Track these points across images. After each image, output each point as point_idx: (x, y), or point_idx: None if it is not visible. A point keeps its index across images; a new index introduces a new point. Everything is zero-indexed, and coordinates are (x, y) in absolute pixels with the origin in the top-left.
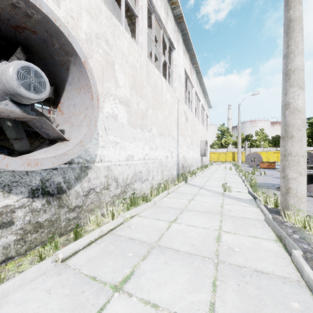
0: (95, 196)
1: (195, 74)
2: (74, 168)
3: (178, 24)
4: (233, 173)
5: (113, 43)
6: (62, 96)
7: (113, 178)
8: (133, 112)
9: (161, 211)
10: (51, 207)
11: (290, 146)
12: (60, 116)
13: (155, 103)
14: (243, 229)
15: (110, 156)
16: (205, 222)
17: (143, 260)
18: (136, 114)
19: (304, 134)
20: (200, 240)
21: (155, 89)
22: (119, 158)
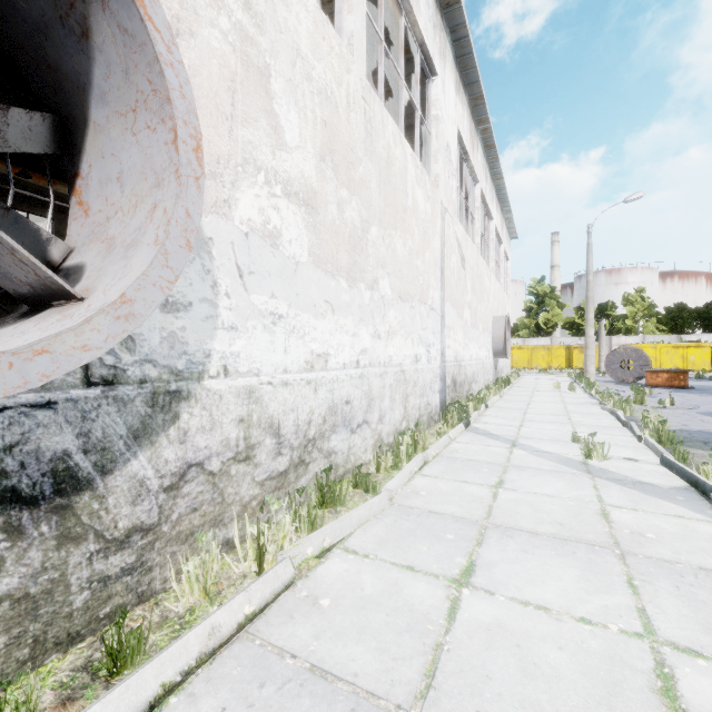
0: (206, 486)
1: (481, 149)
2: (124, 401)
3: (443, 11)
4: (582, 400)
5: (265, 9)
6: (84, 151)
7: (265, 426)
8: (328, 228)
9: (415, 528)
10: (27, 545)
11: None
12: (80, 220)
13: (388, 210)
14: None
15: (255, 356)
16: (578, 590)
17: None
18: (336, 234)
19: None
20: (595, 698)
21: (386, 171)
22: (284, 362)
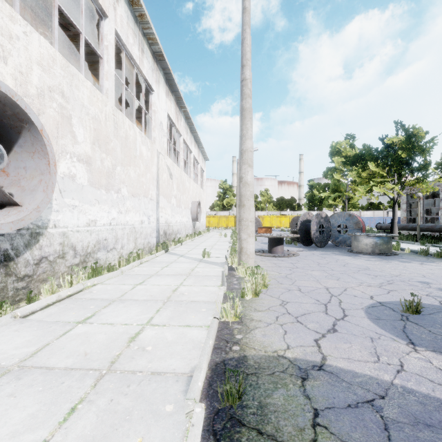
0: (48, 265)
1: (184, 119)
2: (23, 235)
3: (158, 61)
4: (225, 240)
5: (70, 94)
6: (8, 156)
7: (70, 246)
8: (96, 170)
9: (129, 278)
10: None
11: (243, 213)
12: (4, 177)
13: (126, 158)
14: (200, 282)
15: (66, 221)
16: (170, 282)
17: (104, 308)
18: (100, 172)
19: (252, 203)
20: (159, 292)
21: (125, 142)
22: (77, 223)
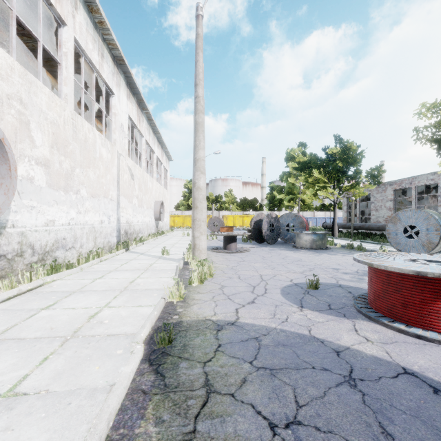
0: (6, 263)
1: (146, 120)
2: None
3: (119, 65)
4: (187, 239)
5: (28, 101)
6: None
7: (28, 245)
8: (55, 172)
9: (88, 274)
10: None
11: (196, 214)
12: None
13: (85, 160)
14: (156, 275)
15: (24, 221)
16: (128, 275)
17: (65, 298)
18: (59, 174)
19: (204, 205)
20: (117, 284)
21: (84, 144)
22: (35, 223)
